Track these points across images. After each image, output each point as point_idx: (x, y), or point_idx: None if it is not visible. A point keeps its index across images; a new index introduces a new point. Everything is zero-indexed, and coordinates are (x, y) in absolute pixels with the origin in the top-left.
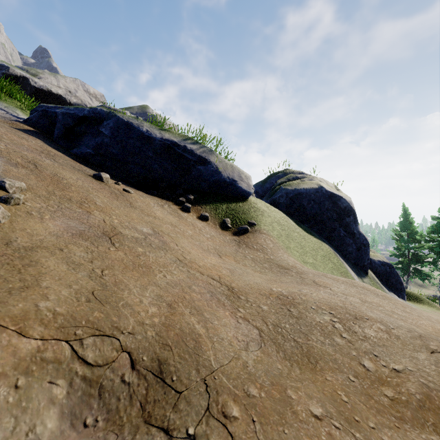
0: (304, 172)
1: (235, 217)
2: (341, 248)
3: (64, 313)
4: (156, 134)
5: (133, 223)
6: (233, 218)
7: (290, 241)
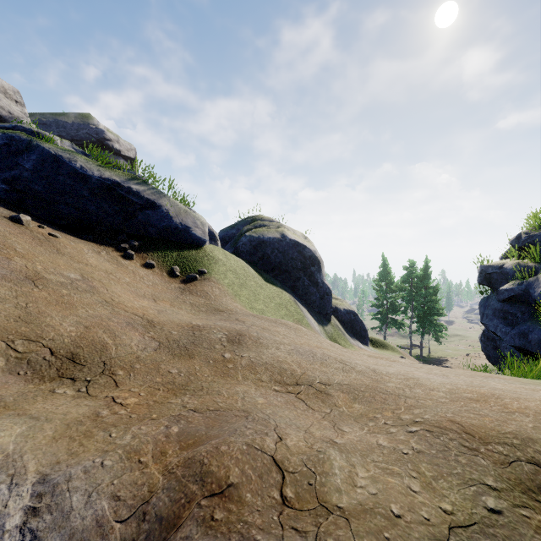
0: (274, 219)
1: (186, 265)
2: (305, 297)
3: None
4: (93, 171)
5: (60, 269)
6: (183, 266)
7: (242, 289)
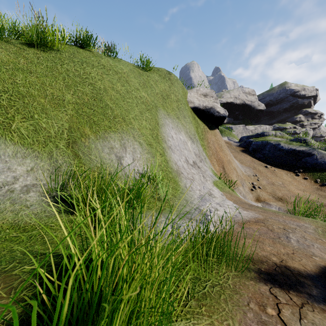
0: None
1: (323, 179)
2: None
3: (270, 192)
4: (285, 147)
5: (277, 181)
6: (322, 179)
7: None
